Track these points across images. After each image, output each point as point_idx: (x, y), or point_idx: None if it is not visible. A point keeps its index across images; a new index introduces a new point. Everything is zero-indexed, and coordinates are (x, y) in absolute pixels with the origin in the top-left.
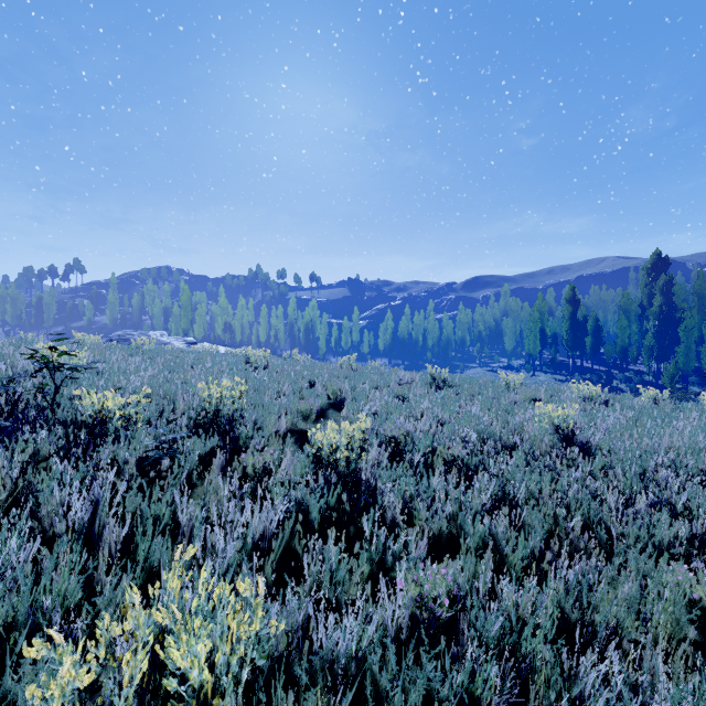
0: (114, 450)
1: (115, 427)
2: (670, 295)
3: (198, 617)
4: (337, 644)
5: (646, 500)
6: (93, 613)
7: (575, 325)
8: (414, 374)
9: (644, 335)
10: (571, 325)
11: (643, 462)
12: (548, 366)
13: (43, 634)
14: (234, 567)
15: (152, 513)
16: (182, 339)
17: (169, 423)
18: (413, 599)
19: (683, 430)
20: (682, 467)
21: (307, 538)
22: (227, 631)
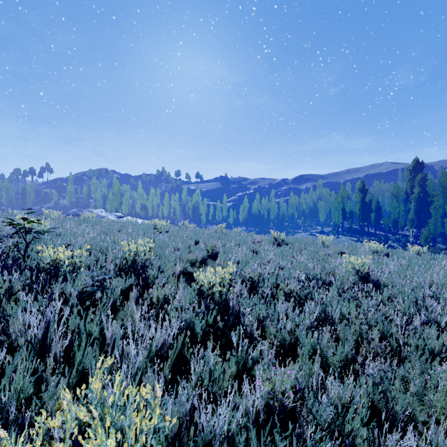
0: (63, 286)
1: (65, 271)
2: (424, 186)
3: (113, 409)
4: (214, 424)
5: (420, 319)
6: (40, 405)
7: (364, 206)
8: (262, 236)
9: (408, 212)
10: (362, 206)
11: (416, 294)
12: (347, 232)
13: (2, 421)
14: (142, 368)
15: (87, 330)
16: (114, 214)
17: (100, 268)
18: (267, 392)
19: (438, 272)
20: (440, 297)
21: (193, 347)
22: (134, 422)
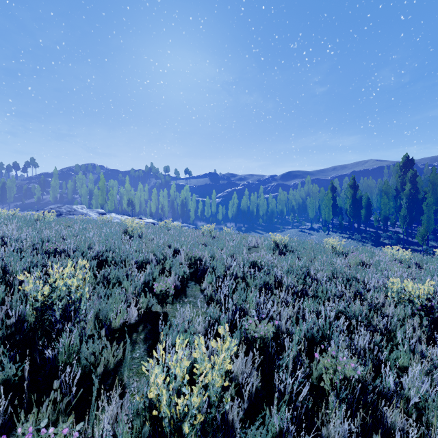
0: None
1: None
2: (415, 182)
3: None
4: None
5: None
6: None
7: (355, 202)
8: (258, 239)
9: (398, 209)
10: (353, 202)
11: None
12: (337, 228)
13: None
14: None
15: None
16: (96, 210)
17: None
18: None
19: None
20: None
21: None
22: None
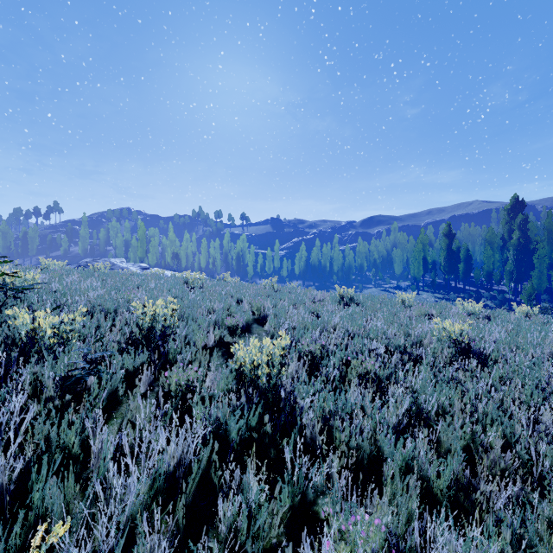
0: (36, 370)
1: (46, 345)
2: (525, 230)
3: None
4: None
5: (549, 412)
6: None
7: (450, 254)
8: (325, 293)
9: (505, 262)
10: (448, 254)
11: (538, 374)
12: (429, 287)
13: None
14: (140, 510)
15: (62, 441)
16: (137, 265)
17: (95, 341)
18: None
19: None
20: None
21: (226, 462)
22: None
